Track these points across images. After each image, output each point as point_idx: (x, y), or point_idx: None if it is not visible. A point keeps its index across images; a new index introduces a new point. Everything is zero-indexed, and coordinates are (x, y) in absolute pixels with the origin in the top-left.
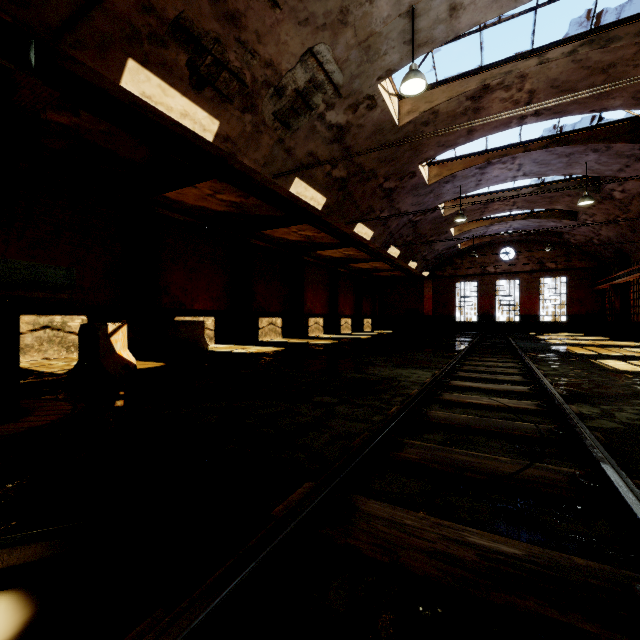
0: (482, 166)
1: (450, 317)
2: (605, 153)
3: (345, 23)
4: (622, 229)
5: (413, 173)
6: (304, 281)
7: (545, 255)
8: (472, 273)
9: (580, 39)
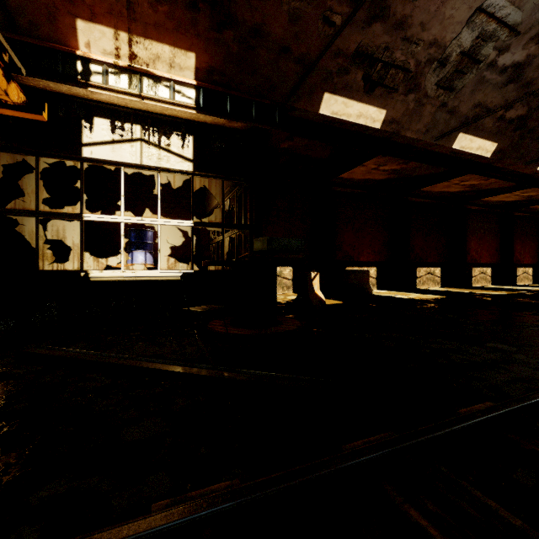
0: None
1: None
2: None
3: None
4: None
5: None
6: (466, 230)
7: None
8: None
9: None
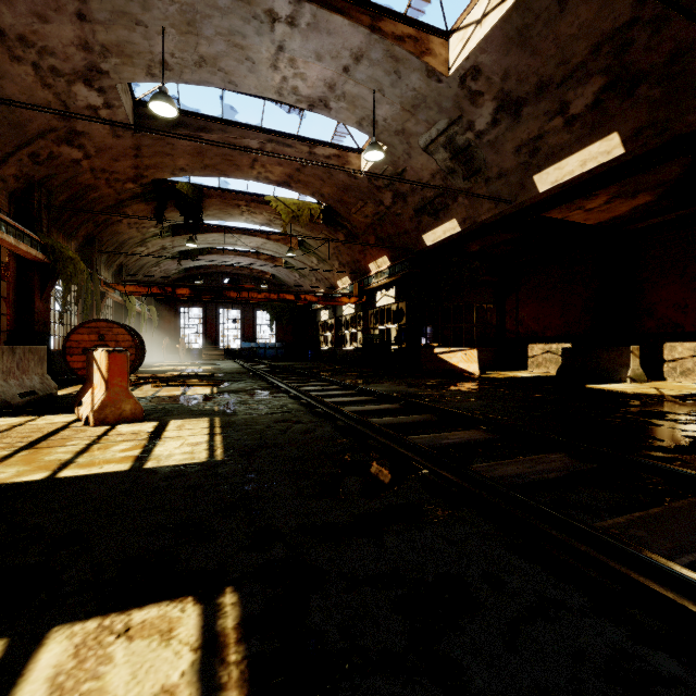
0: None
1: None
2: None
3: (403, 130)
4: None
5: None
6: None
7: None
8: None
9: None
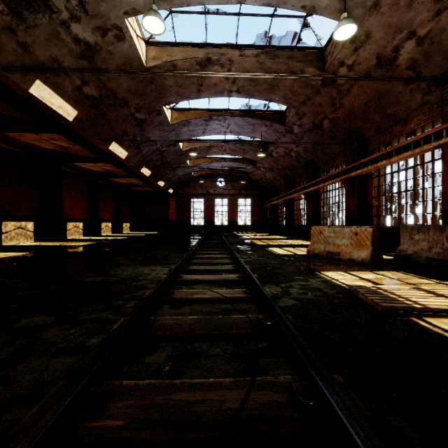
0: (207, 119)
1: (187, 222)
2: (270, 128)
3: None
4: (275, 174)
5: (159, 111)
6: (62, 189)
7: (240, 185)
8: (201, 193)
9: (261, 49)
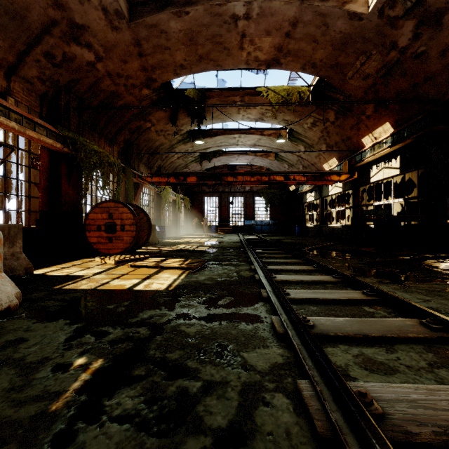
0: None
1: None
2: None
3: None
4: None
5: None
6: None
7: None
8: None
9: None
